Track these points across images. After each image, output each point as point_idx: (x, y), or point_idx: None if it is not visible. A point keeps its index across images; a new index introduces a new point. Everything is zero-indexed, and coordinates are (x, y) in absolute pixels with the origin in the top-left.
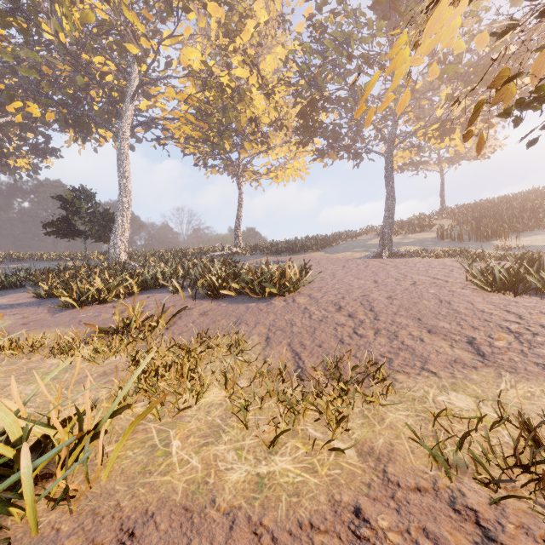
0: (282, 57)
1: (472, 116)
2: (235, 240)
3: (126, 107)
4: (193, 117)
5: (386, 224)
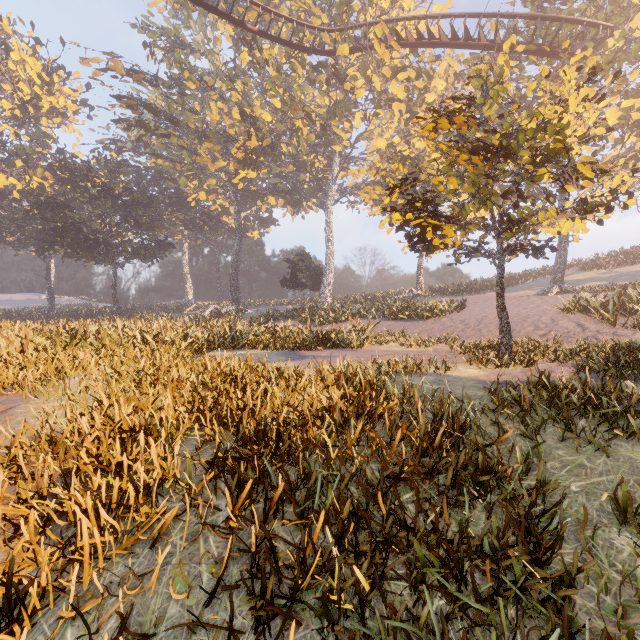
0: None
1: (457, 256)
2: (417, 284)
3: (331, 188)
4: (380, 187)
5: (556, 263)
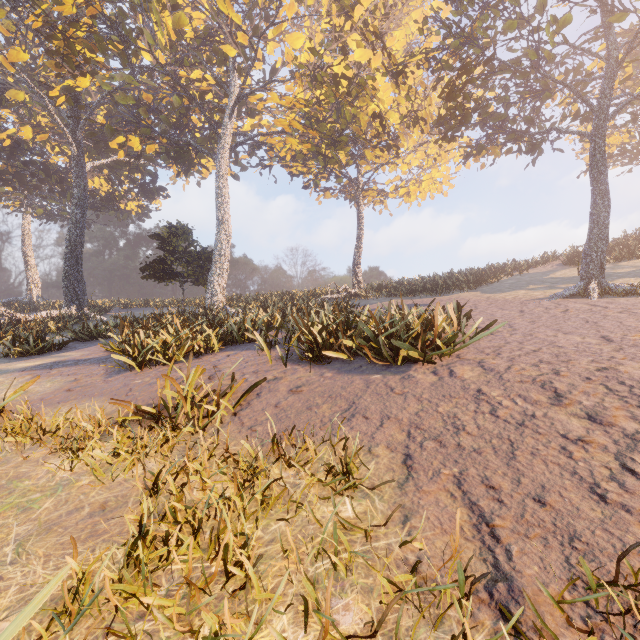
0: (417, 24)
1: None
2: (353, 279)
3: (225, 125)
4: (300, 125)
5: (593, 243)
